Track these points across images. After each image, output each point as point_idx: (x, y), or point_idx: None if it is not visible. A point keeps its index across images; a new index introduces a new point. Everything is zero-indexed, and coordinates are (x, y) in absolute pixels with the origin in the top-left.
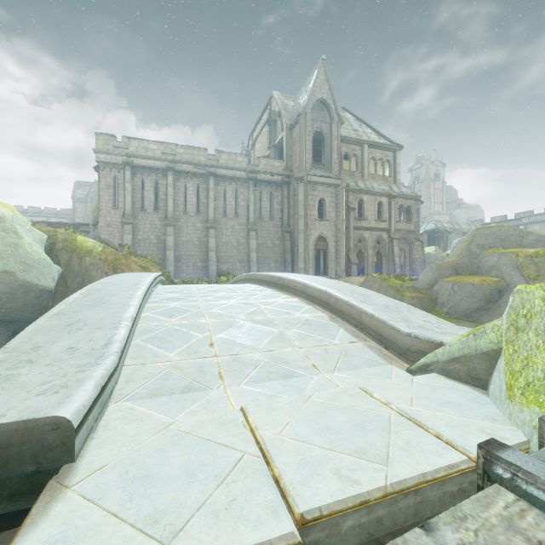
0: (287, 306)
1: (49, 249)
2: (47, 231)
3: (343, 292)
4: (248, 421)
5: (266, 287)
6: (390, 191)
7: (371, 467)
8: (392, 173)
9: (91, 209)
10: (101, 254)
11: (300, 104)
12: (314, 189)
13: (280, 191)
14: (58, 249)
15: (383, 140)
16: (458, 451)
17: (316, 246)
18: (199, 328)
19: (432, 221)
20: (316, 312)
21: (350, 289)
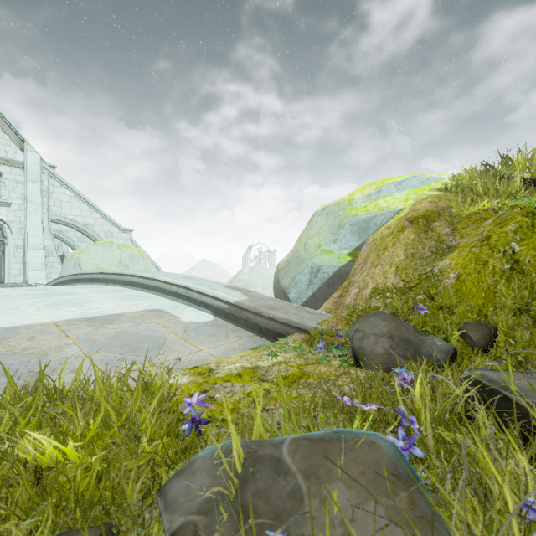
0: None
1: None
2: None
3: None
4: None
5: None
6: None
7: None
8: None
9: None
10: (391, 227)
11: None
12: None
13: None
14: None
15: None
16: None
17: None
18: None
19: None
20: None
21: None
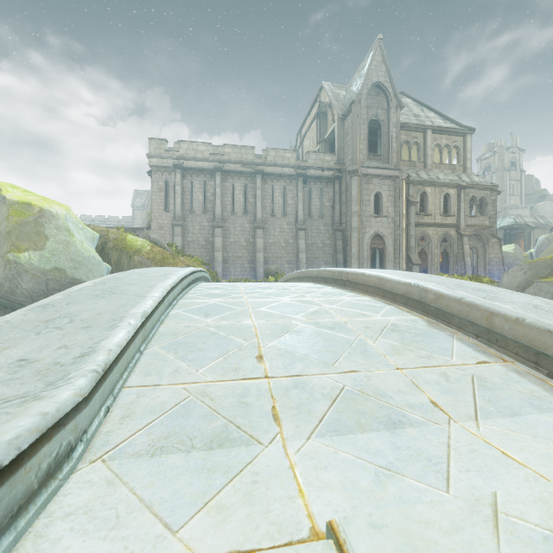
0: (359, 305)
1: (101, 248)
2: (100, 230)
3: (447, 286)
4: None
5: (324, 285)
6: (459, 181)
7: None
8: (460, 161)
9: (146, 214)
10: (149, 253)
11: (353, 91)
12: (369, 182)
13: (331, 187)
14: (109, 248)
15: (450, 123)
16: None
17: (371, 245)
18: (243, 331)
19: (509, 216)
20: (403, 314)
21: (454, 283)
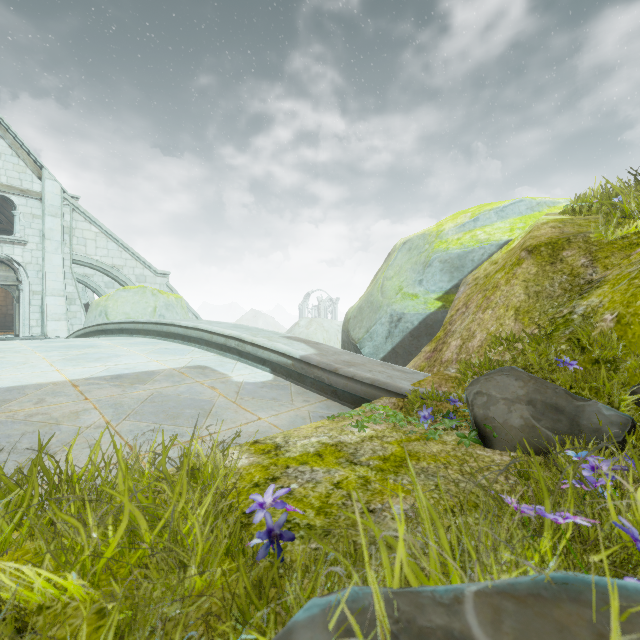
0: None
1: None
2: None
3: None
4: None
5: None
6: None
7: None
8: None
9: None
10: (498, 261)
11: None
12: None
13: None
14: None
15: None
16: None
17: None
18: None
19: None
20: None
21: None
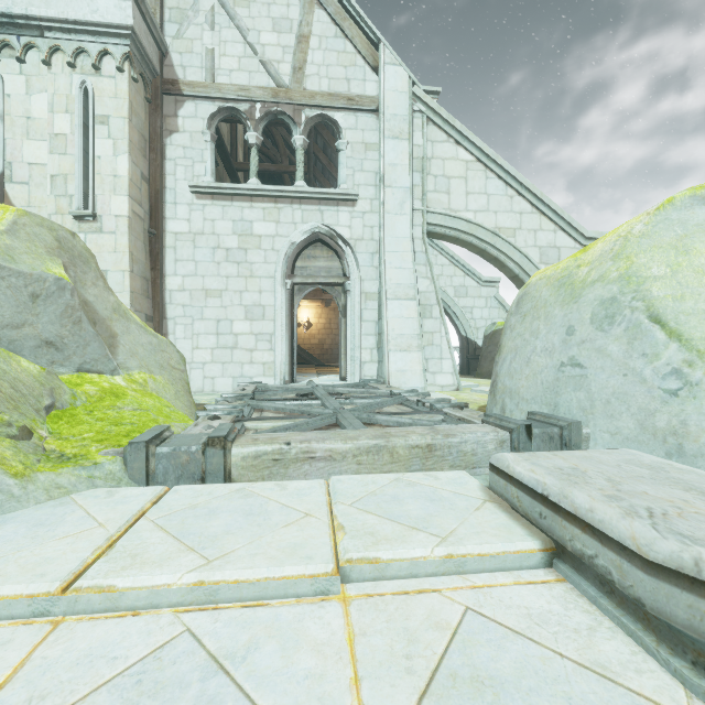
0: None
1: None
2: None
3: None
4: (335, 544)
5: None
6: None
7: (255, 488)
8: None
9: None
10: None
11: None
12: None
13: None
14: None
15: None
16: (172, 488)
17: None
18: None
19: None
20: None
21: None
